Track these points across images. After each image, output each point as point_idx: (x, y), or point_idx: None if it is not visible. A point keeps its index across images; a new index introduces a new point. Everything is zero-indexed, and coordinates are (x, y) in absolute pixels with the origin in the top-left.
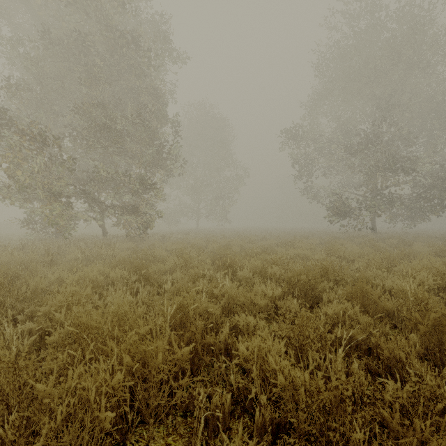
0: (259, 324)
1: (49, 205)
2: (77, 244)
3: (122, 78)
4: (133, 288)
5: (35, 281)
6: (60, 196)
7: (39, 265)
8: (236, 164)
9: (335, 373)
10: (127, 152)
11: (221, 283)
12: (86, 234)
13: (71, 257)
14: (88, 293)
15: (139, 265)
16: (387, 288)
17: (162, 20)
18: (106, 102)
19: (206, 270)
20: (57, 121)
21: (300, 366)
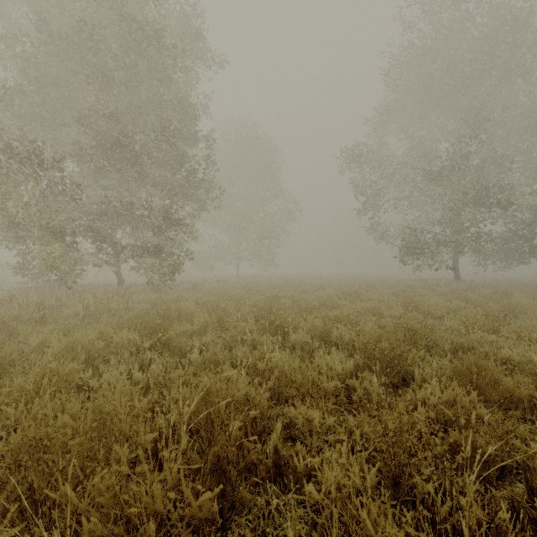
0: (328, 422)
1: (46, 245)
2: (83, 295)
3: (142, 84)
4: (146, 357)
5: (3, 350)
6: (60, 233)
7: (20, 325)
8: (285, 196)
9: (471, 528)
10: (149, 179)
11: (268, 352)
12: (97, 282)
13: (70, 313)
14: (71, 372)
15: (156, 325)
16: (503, 360)
17: (193, 13)
18: (121, 114)
19: (247, 331)
20: (59, 139)
21: (397, 497)
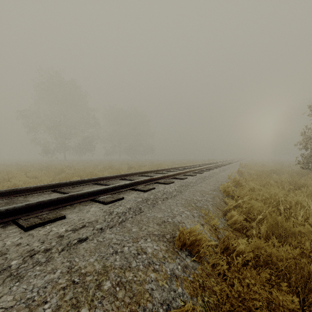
0: None
1: None
2: None
3: None
4: None
5: None
6: None
7: None
8: None
9: None
10: None
11: None
12: None
13: None
14: None
15: None
16: None
17: None
18: None
19: None
20: None
21: None
